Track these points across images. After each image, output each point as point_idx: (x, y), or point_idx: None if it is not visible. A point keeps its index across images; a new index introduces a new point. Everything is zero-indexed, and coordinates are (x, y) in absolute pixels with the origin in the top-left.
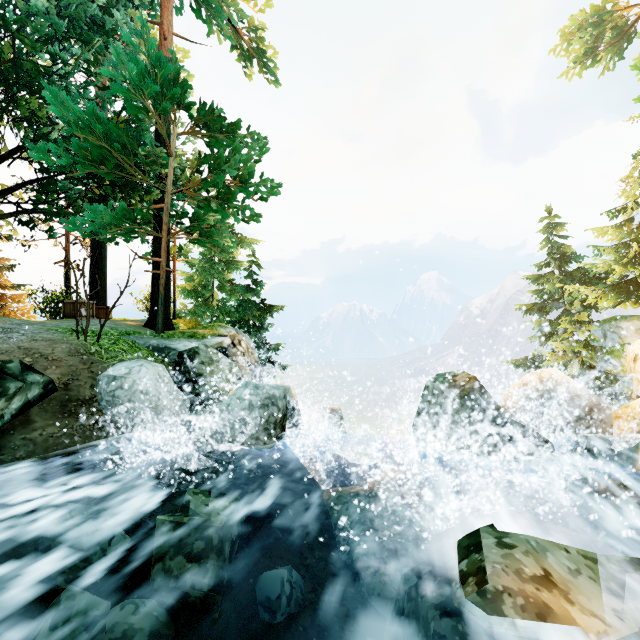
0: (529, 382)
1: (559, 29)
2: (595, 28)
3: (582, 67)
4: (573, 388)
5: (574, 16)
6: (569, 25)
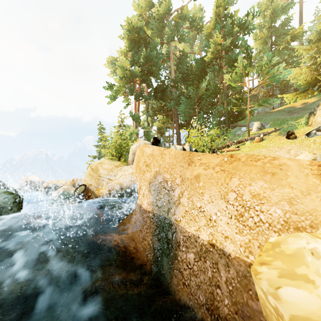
0: (24, 179)
1: (107, 58)
2: (114, 64)
3: (113, 75)
4: (37, 180)
5: (108, 57)
6: (107, 59)
